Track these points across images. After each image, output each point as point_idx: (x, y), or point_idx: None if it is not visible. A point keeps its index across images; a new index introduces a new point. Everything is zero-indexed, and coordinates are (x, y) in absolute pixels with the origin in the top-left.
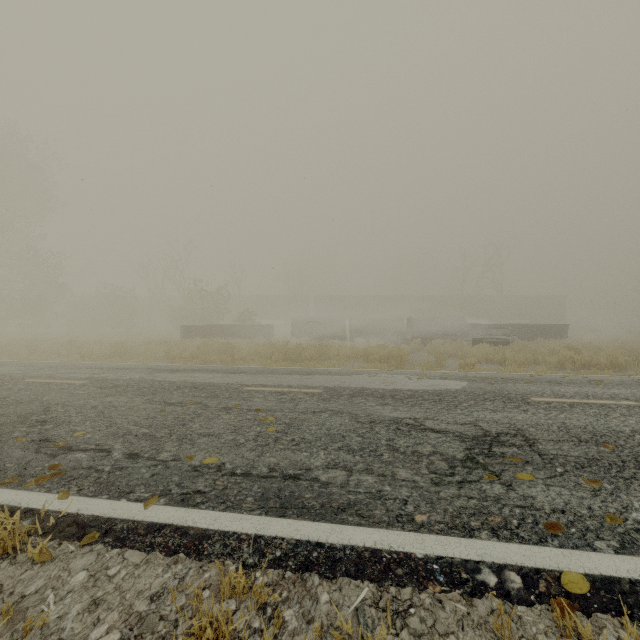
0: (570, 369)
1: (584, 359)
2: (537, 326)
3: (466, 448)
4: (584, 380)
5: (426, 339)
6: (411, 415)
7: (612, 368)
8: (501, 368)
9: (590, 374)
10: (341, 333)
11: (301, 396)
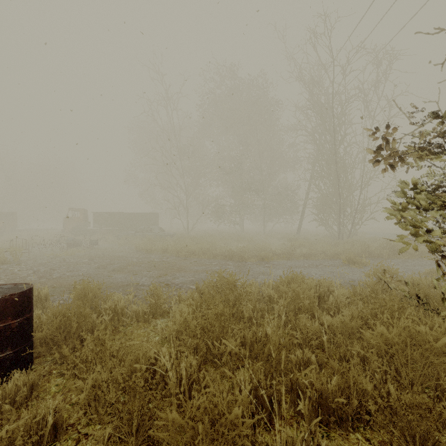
0: None
1: None
2: None
3: None
4: None
5: None
6: None
7: None
8: None
9: None
10: None
11: None
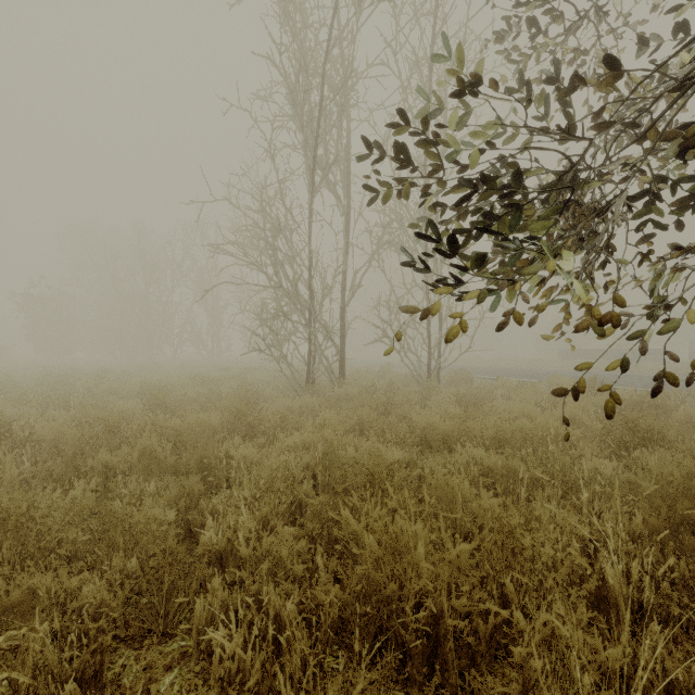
0: None
1: None
2: None
3: None
4: None
5: None
6: None
7: None
8: None
9: None
10: None
11: None
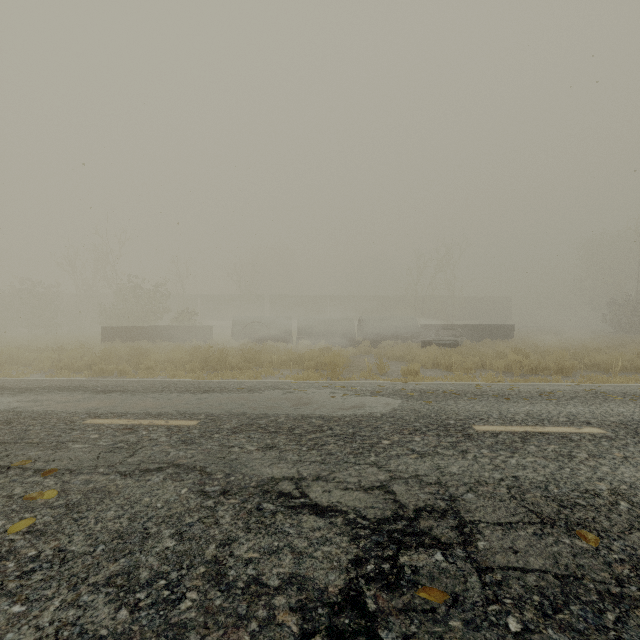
0: (518, 375)
1: (532, 363)
2: (486, 326)
3: (354, 560)
4: (534, 392)
5: (377, 340)
6: (297, 471)
7: (559, 373)
8: (446, 375)
9: (539, 381)
10: (287, 335)
11: (156, 435)
